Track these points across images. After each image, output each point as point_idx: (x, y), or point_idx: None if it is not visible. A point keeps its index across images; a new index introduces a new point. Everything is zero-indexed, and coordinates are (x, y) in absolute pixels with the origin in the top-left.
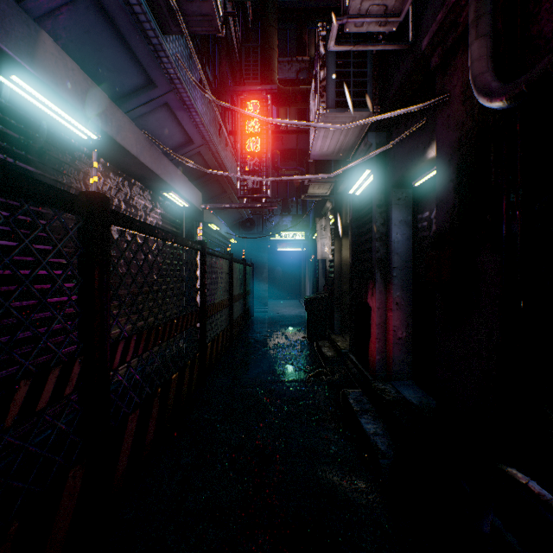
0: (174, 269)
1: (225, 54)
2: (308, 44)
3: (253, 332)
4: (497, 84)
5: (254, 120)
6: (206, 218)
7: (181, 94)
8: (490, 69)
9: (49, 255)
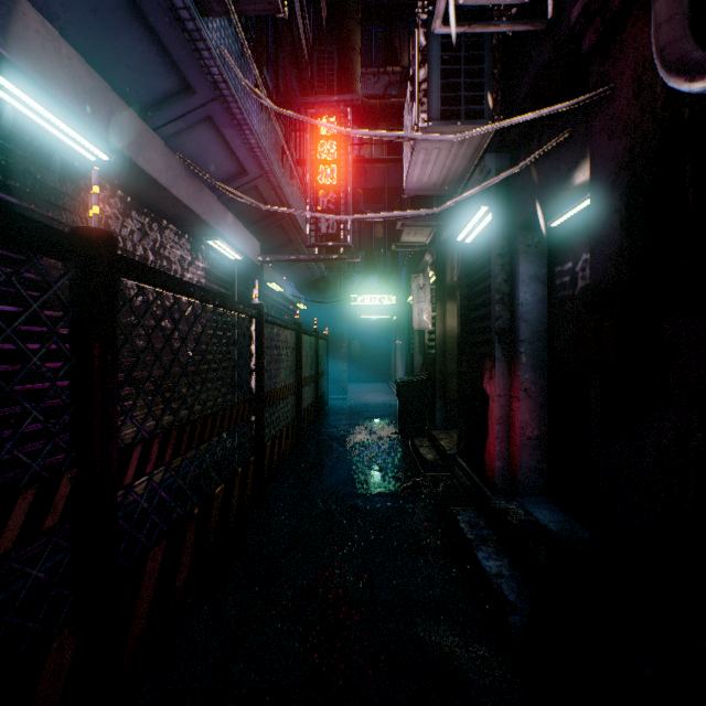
0: (219, 342)
1: (291, 59)
2: (400, 50)
3: (328, 426)
4: (702, 53)
5: (329, 142)
6: (266, 275)
7: (230, 104)
8: (687, 34)
9: (18, 319)
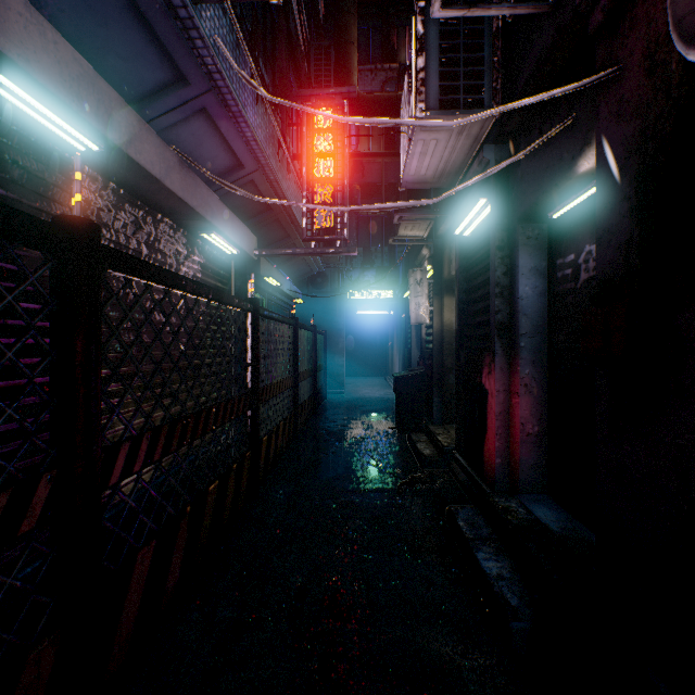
0: (213, 336)
1: (288, 54)
2: (397, 47)
3: (325, 420)
4: None
5: (325, 135)
6: (264, 270)
7: (224, 96)
8: None
9: None
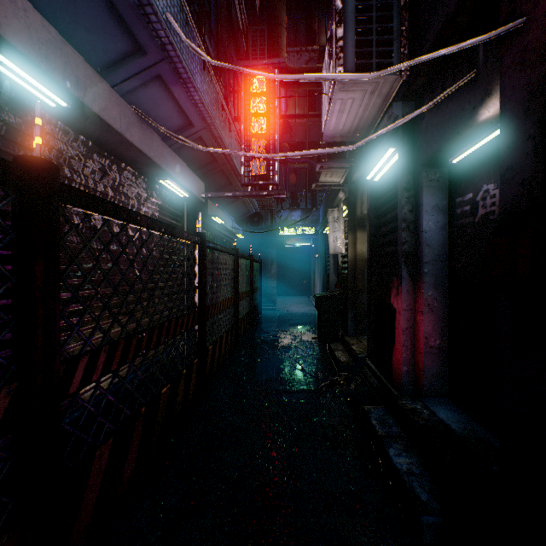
0: (165, 264)
1: (230, 35)
2: (318, 33)
3: (260, 331)
4: None
5: (259, 98)
6: (211, 211)
7: (176, 65)
8: None
9: None
